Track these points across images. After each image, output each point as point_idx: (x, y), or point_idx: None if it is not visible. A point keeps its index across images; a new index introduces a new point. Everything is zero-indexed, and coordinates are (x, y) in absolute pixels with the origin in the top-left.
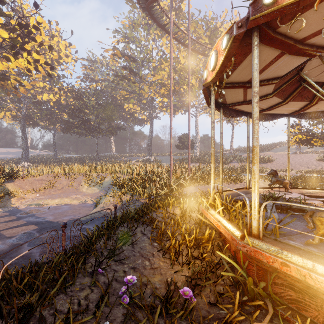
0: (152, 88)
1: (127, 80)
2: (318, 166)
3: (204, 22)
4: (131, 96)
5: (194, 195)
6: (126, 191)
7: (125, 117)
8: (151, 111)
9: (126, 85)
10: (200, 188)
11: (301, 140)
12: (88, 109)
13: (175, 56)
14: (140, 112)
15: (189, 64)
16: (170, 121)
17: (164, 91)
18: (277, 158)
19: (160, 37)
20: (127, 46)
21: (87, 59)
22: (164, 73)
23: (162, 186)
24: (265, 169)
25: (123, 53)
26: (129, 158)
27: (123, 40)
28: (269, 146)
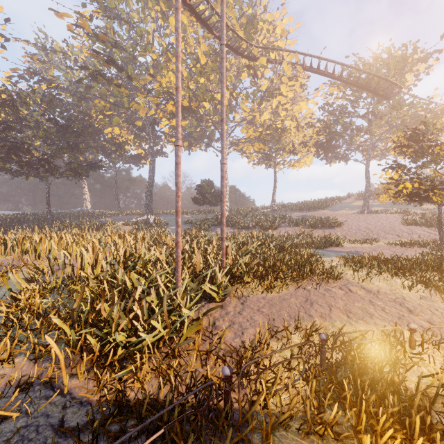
0: (152, 101)
1: (105, 79)
2: (412, 234)
3: (238, 4)
4: (117, 113)
5: (250, 349)
6: (20, 343)
7: (108, 150)
8: (151, 140)
9: (105, 91)
10: (255, 306)
11: (406, 192)
12: (32, 127)
13: (191, 52)
14: (135, 143)
15: (223, 2)
16: (176, 125)
17: (173, 108)
18: (347, 220)
19: (166, 21)
20: (107, 24)
21: (36, 43)
22: (172, 74)
23: (151, 306)
24: (336, 238)
25: (96, 28)
26: (114, 217)
27: (100, 14)
28: (323, 202)
